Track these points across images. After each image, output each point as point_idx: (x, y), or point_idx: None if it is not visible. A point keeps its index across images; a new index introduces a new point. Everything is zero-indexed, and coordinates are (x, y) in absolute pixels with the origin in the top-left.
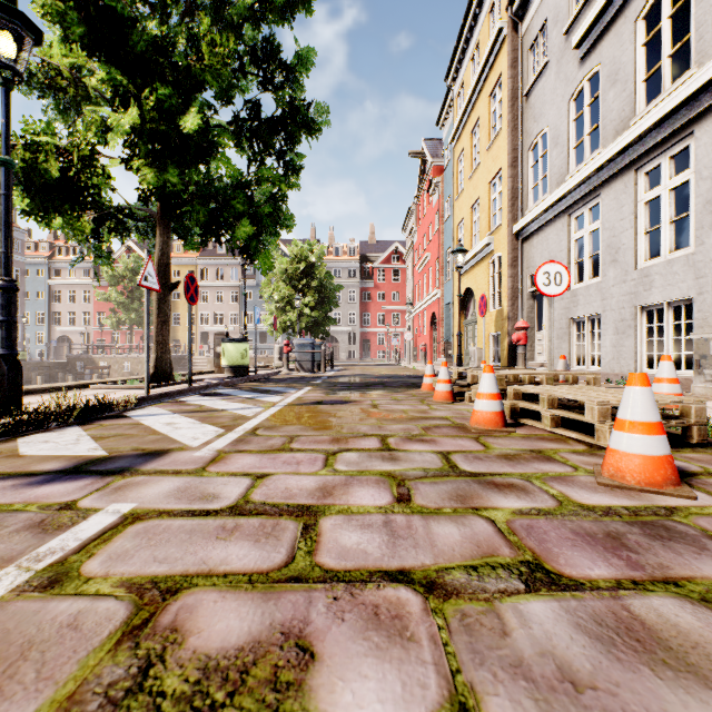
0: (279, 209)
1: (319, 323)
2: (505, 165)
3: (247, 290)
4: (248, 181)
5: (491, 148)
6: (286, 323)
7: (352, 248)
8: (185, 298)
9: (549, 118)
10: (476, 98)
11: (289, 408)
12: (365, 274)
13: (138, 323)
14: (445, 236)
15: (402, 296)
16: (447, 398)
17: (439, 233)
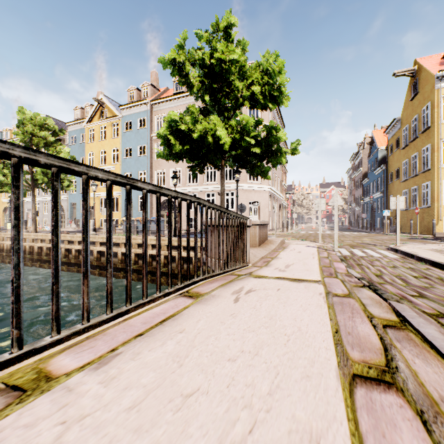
0: None
1: None
2: None
3: None
4: None
5: None
6: None
7: None
8: None
9: None
10: None
11: None
12: None
13: None
14: None
15: None
16: None
17: None
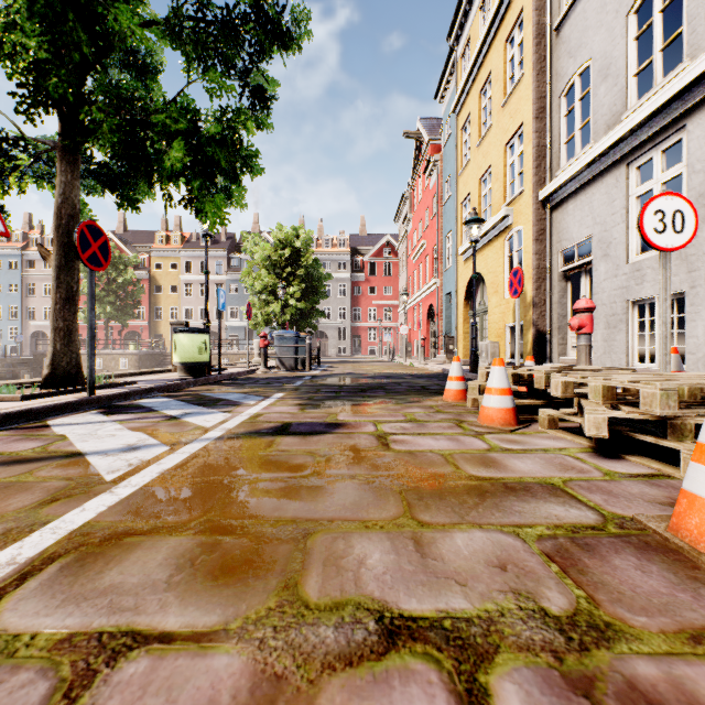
0: (234, 134)
1: (306, 315)
2: (529, 117)
3: (233, 284)
4: (199, 110)
5: (508, 103)
6: (269, 315)
7: (342, 240)
8: (167, 292)
9: (593, 46)
10: (487, 49)
11: (217, 449)
12: (356, 267)
13: (114, 317)
14: (445, 219)
15: (393, 290)
16: (507, 421)
17: (438, 216)
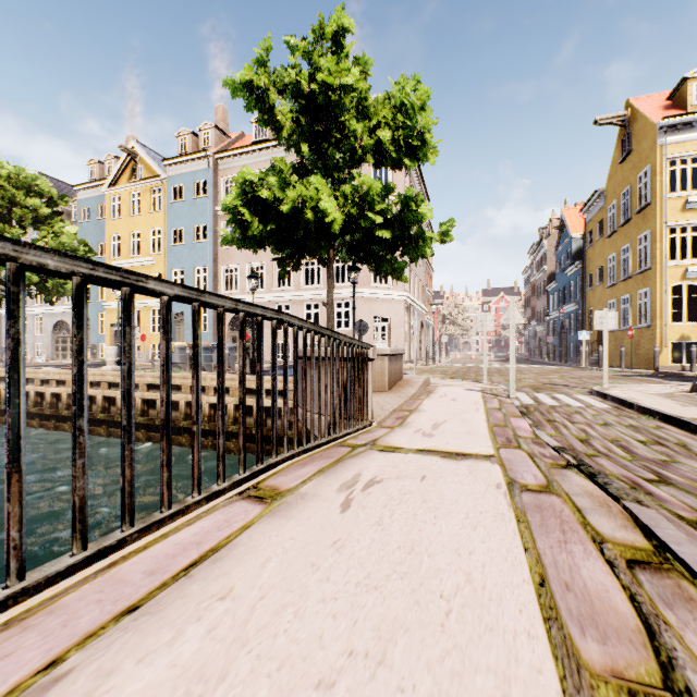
0: None
1: None
2: None
3: None
4: None
5: None
6: None
7: None
8: None
9: None
10: None
11: None
12: None
13: None
14: None
15: None
16: None
17: None
